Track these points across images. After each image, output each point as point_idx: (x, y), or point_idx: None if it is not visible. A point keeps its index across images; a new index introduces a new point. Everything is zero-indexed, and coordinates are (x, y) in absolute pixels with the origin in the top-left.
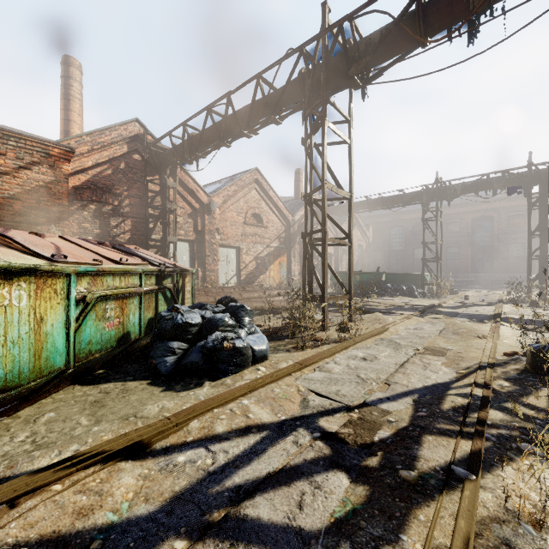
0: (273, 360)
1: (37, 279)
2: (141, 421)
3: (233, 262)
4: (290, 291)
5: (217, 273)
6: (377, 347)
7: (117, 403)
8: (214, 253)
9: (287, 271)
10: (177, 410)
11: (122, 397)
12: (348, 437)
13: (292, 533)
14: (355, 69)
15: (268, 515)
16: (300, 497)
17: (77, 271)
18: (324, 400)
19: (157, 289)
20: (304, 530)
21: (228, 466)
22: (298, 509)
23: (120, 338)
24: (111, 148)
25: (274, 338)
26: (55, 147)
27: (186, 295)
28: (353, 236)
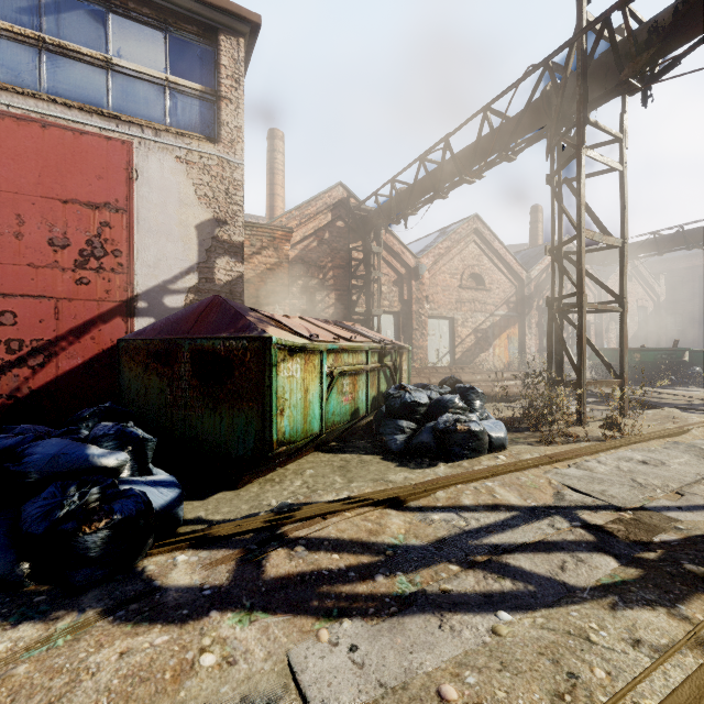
0: (513, 451)
1: (305, 355)
2: (391, 484)
3: (446, 336)
4: (530, 372)
5: (426, 350)
6: (666, 452)
7: (359, 470)
8: (423, 326)
9: (519, 347)
10: (421, 481)
11: (362, 466)
12: (617, 532)
13: (556, 583)
14: (630, 69)
15: (530, 568)
16: (561, 563)
17: (327, 349)
18: (584, 496)
19: (379, 367)
20: (567, 584)
21: (482, 529)
22: (560, 570)
23: (352, 413)
24: (317, 219)
25: (510, 429)
26: (278, 230)
27: (403, 374)
28: (629, 293)
